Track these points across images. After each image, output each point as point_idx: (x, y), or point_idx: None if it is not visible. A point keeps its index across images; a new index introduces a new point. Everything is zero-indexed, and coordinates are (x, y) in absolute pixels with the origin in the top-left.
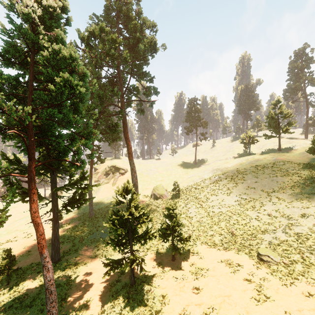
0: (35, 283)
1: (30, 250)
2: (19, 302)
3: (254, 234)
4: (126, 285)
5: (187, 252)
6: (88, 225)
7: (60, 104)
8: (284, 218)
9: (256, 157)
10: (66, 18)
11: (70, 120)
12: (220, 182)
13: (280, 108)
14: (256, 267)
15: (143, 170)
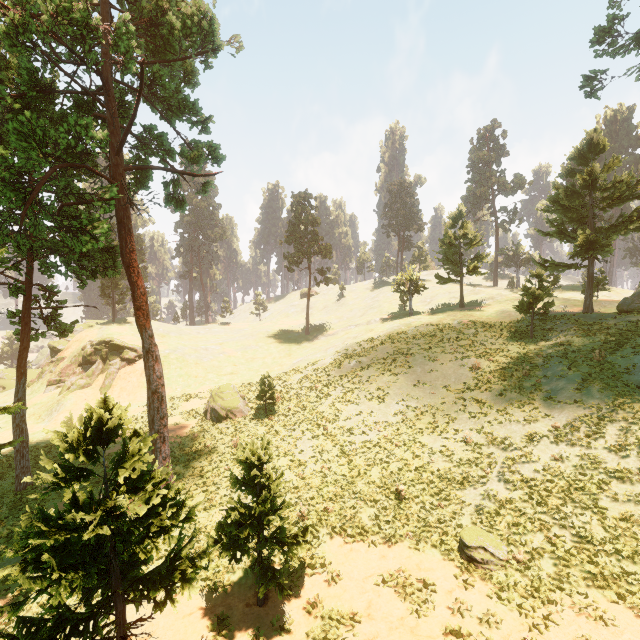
0: None
1: None
2: None
3: (444, 490)
4: None
5: (298, 568)
6: (7, 520)
7: None
8: (496, 446)
9: (424, 319)
10: None
11: None
12: (361, 373)
13: (464, 226)
14: (463, 581)
15: (188, 349)
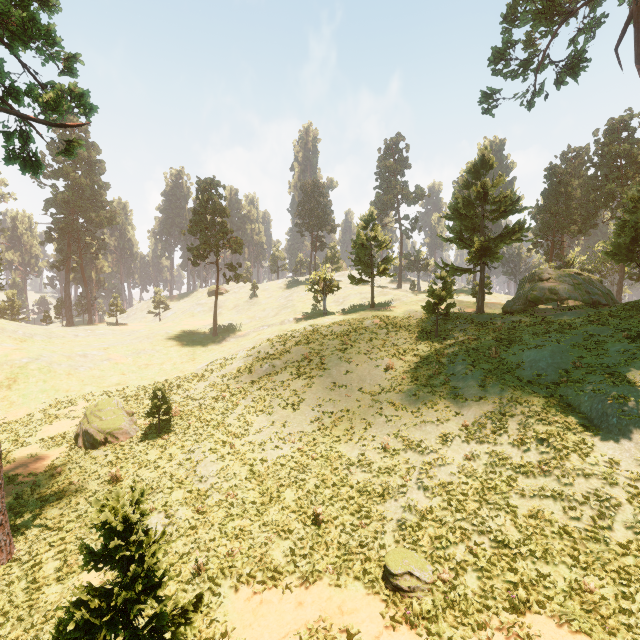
0: None
1: None
2: None
3: (365, 506)
4: None
5: None
6: None
7: None
8: (413, 450)
9: (338, 319)
10: None
11: None
12: (274, 377)
13: (375, 228)
14: (390, 619)
15: (58, 356)
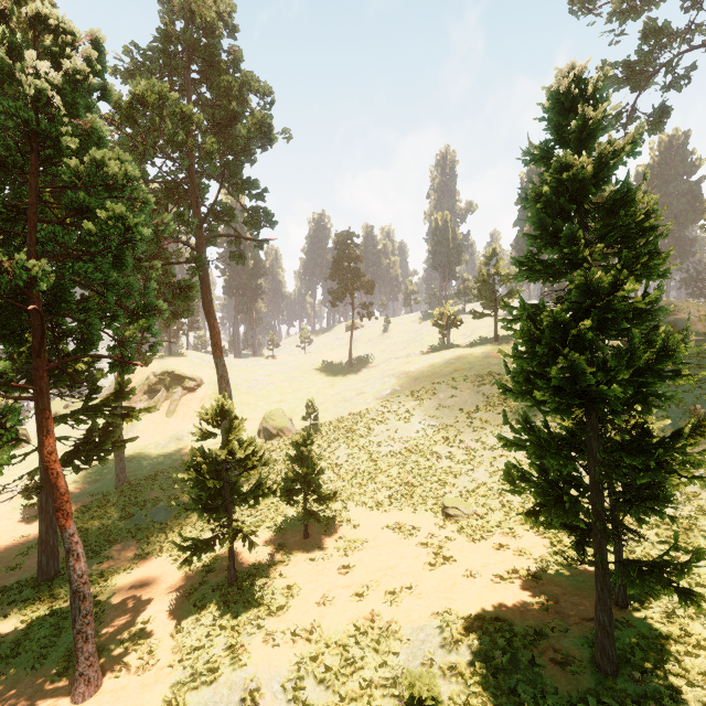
0: (10, 621)
1: None
2: None
3: (442, 480)
4: (219, 586)
5: (332, 522)
6: (118, 503)
7: (96, 253)
8: (487, 451)
9: (457, 352)
10: (102, 88)
11: (117, 284)
12: (394, 399)
13: (497, 264)
14: (439, 526)
15: (240, 380)
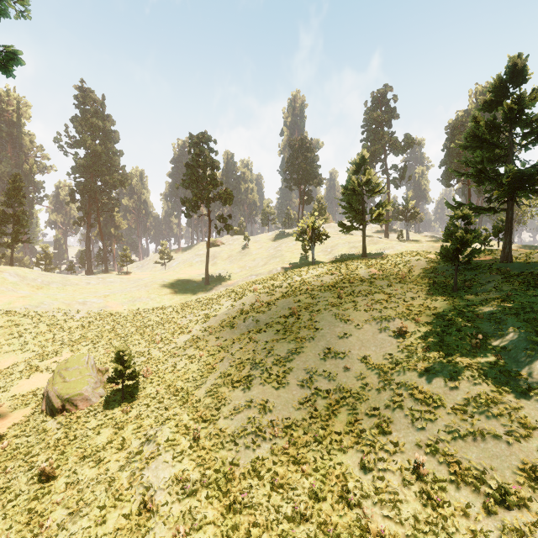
0: None
1: None
2: None
3: None
4: None
5: None
6: None
7: None
8: (472, 488)
9: (328, 268)
10: None
11: None
12: (257, 336)
13: (368, 172)
14: None
15: (58, 304)
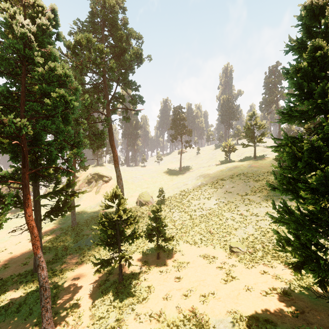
0: (19, 292)
1: (7, 263)
2: (4, 310)
3: (228, 231)
4: (114, 283)
5: (171, 251)
6: (71, 234)
7: (53, 115)
8: (253, 216)
9: (234, 164)
10: (57, 34)
11: (62, 131)
12: (202, 188)
13: (255, 119)
14: (228, 257)
15: (128, 177)
